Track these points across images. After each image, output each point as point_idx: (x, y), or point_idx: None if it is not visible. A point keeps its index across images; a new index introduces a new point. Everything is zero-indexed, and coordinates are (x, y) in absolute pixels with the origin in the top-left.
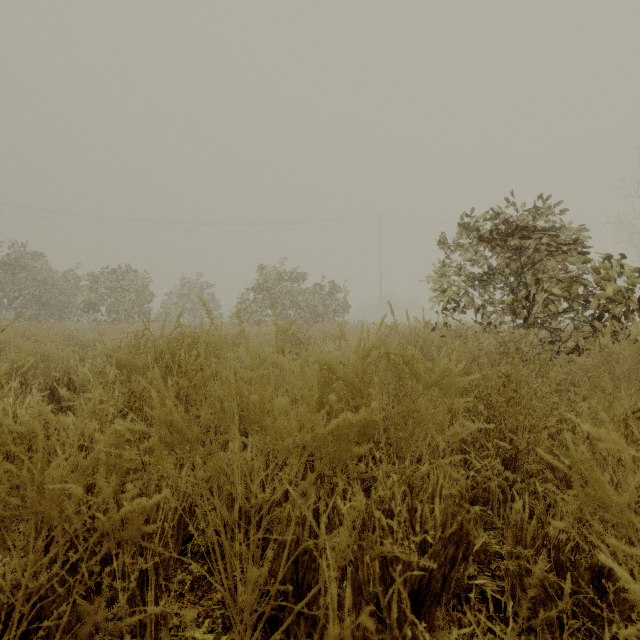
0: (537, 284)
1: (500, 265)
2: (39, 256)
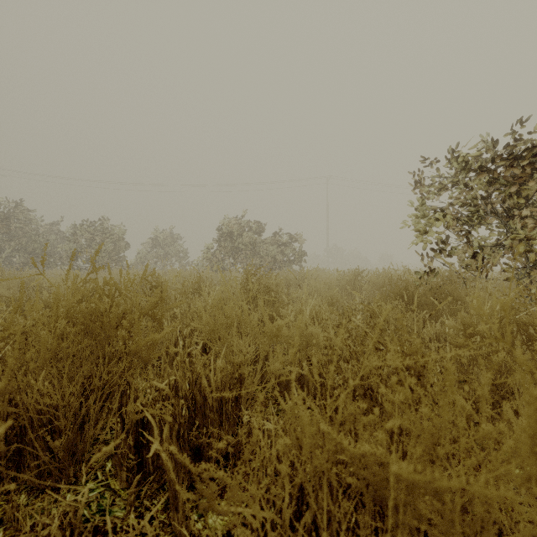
0: None
1: (498, 202)
2: (28, 211)
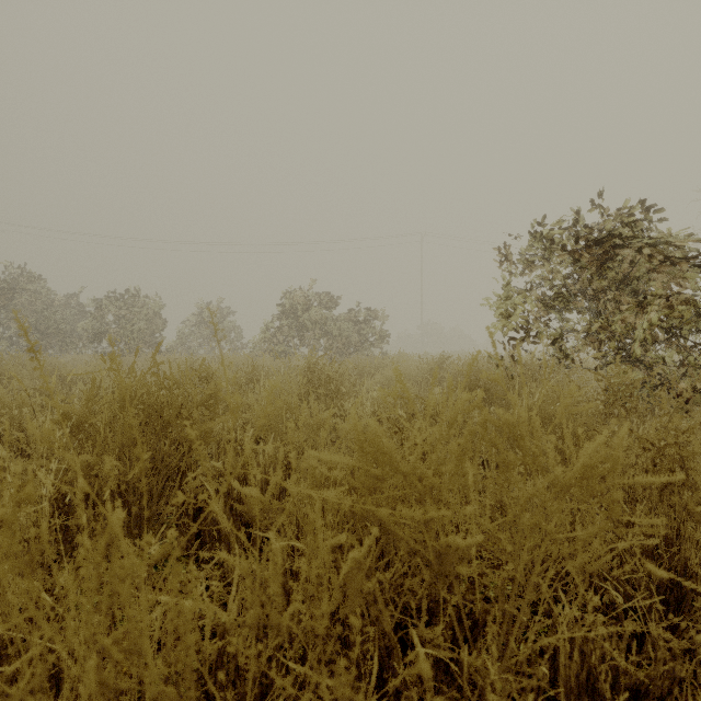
0: (638, 307)
1: (583, 283)
2: (38, 279)
